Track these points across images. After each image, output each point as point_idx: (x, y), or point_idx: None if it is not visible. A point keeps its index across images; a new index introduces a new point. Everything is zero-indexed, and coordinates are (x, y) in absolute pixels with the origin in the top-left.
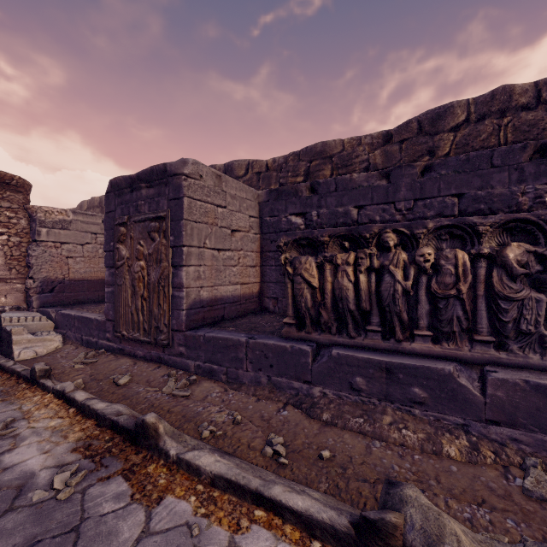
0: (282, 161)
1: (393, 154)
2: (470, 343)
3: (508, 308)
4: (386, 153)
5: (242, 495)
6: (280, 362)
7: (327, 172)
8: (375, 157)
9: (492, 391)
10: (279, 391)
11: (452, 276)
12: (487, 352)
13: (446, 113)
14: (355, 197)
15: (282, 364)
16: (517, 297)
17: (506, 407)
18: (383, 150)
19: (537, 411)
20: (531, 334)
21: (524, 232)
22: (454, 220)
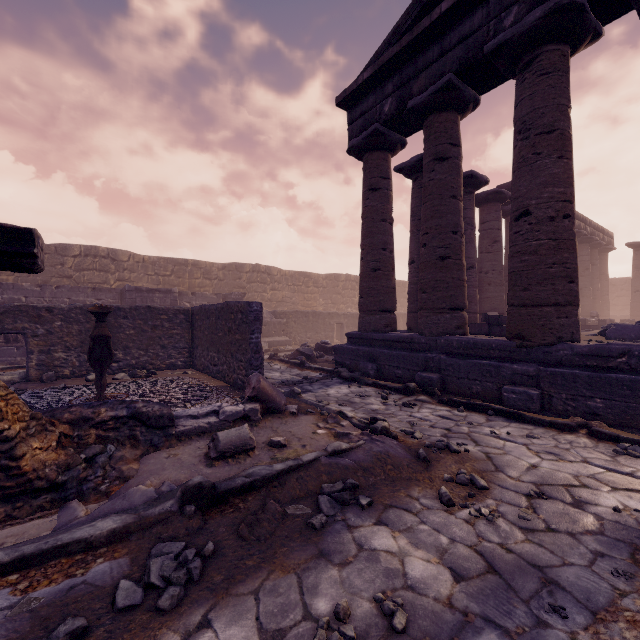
0: None
1: None
2: None
3: None
4: None
5: (13, 369)
6: (2, 354)
7: None
8: None
9: None
10: (2, 363)
11: None
12: None
13: (70, 248)
14: (25, 293)
15: (3, 354)
16: None
17: None
18: None
19: None
20: None
21: None
22: None
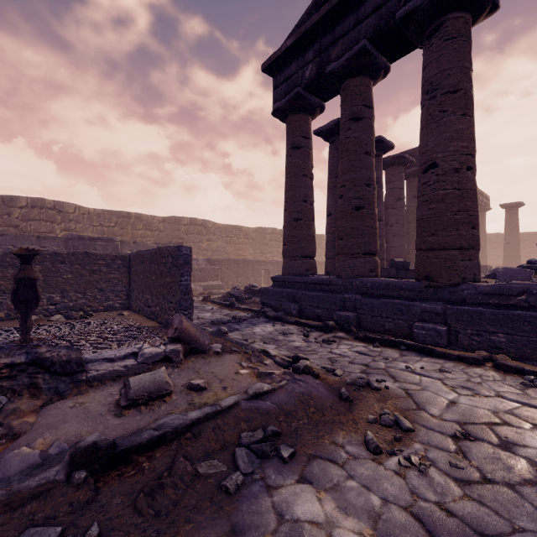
0: None
1: None
2: None
3: None
4: None
5: None
6: None
7: None
8: None
9: None
10: None
11: None
12: None
13: (17, 200)
14: None
15: None
16: None
17: None
18: None
19: None
20: None
21: None
22: None
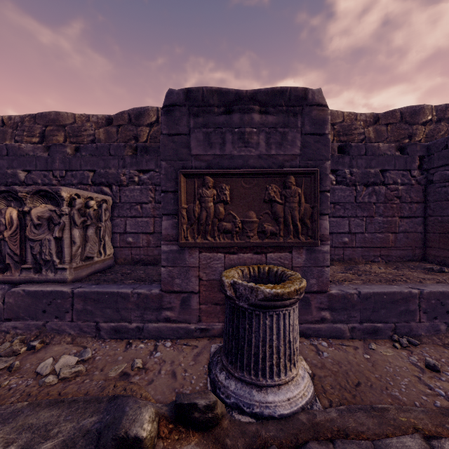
0: (18, 120)
1: (113, 134)
2: (21, 270)
3: (33, 245)
4: (108, 132)
5: None
6: None
7: (61, 138)
8: (100, 134)
9: (8, 299)
10: None
11: (4, 226)
12: (28, 275)
13: (145, 113)
14: (24, 163)
15: None
16: (36, 238)
17: (16, 308)
18: (105, 130)
19: (30, 307)
20: (49, 261)
21: (53, 198)
22: (8, 187)
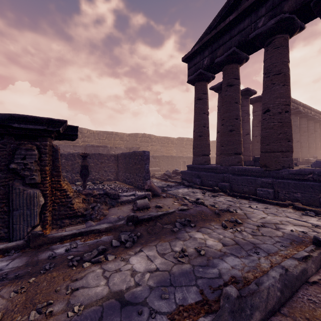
0: None
1: None
2: None
3: None
4: None
5: None
6: None
7: None
8: None
9: None
10: None
11: None
12: None
13: None
14: None
15: None
16: None
17: None
18: None
19: None
20: None
21: None
22: None
